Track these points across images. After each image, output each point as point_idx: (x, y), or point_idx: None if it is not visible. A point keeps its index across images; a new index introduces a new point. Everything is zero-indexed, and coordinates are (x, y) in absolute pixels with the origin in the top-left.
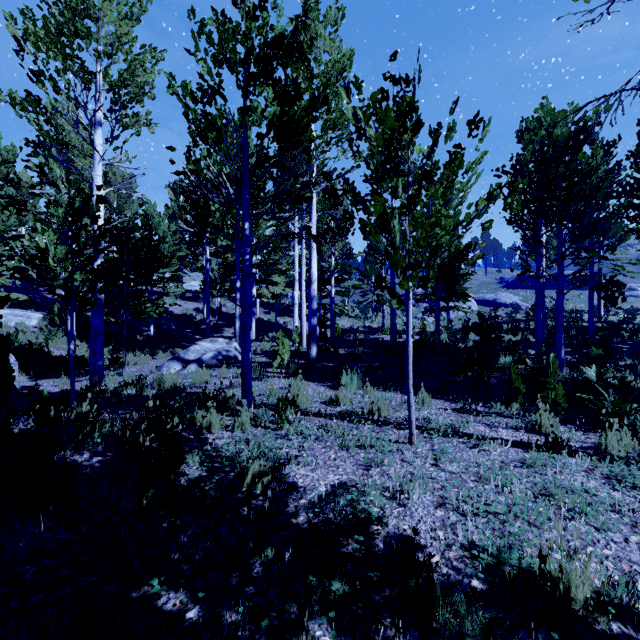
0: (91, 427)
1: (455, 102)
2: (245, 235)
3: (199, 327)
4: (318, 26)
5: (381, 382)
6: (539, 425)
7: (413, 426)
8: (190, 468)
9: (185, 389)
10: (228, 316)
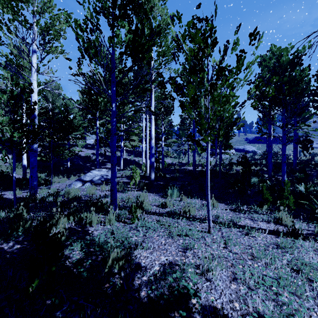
0: (18, 224)
1: (238, 26)
2: (113, 111)
3: (94, 163)
4: (155, 0)
5: (189, 193)
6: (281, 219)
7: (210, 222)
8: (73, 254)
9: (81, 198)
10: (109, 157)
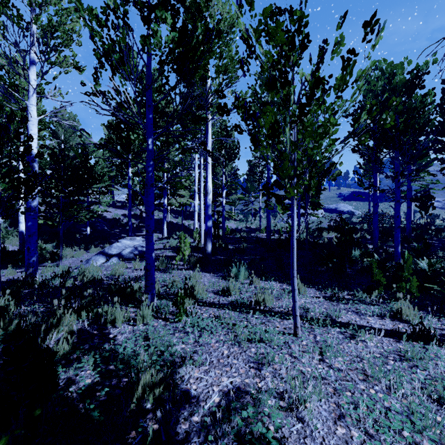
0: None
1: (343, 16)
2: (148, 149)
3: (125, 228)
4: None
5: (263, 273)
6: (400, 313)
7: (298, 320)
8: (81, 376)
9: (102, 280)
10: None
